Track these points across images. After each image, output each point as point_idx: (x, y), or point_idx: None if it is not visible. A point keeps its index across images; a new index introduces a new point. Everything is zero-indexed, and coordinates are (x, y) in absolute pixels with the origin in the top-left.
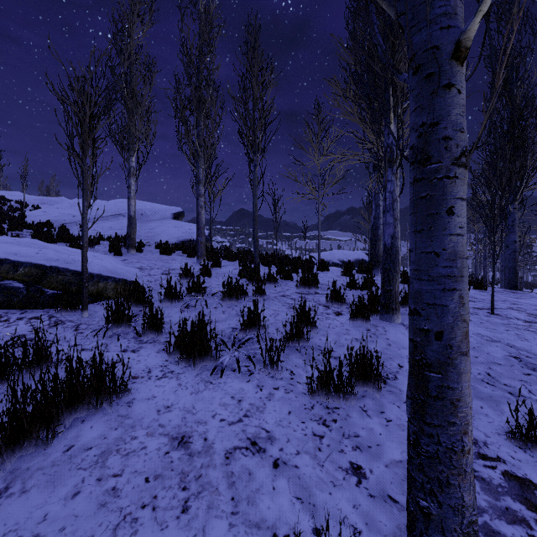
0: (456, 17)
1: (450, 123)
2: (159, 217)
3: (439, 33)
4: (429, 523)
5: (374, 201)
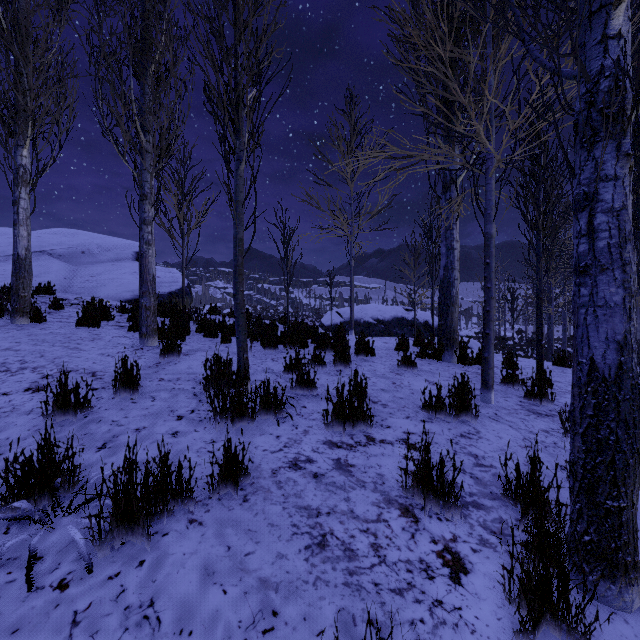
0: None
1: None
2: (111, 257)
3: None
4: None
5: (445, 242)
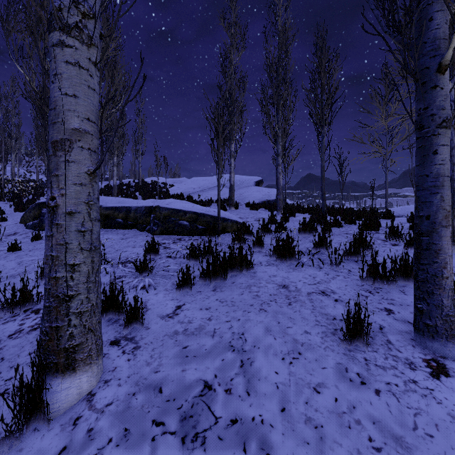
0: (439, 49)
1: (435, 106)
2: (245, 185)
3: (428, 60)
4: (422, 315)
5: None
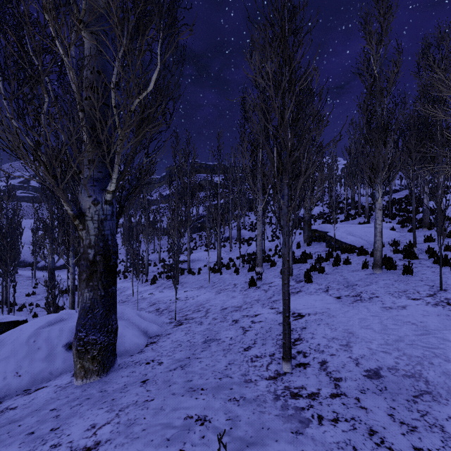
0: None
1: None
2: None
3: None
4: None
5: None
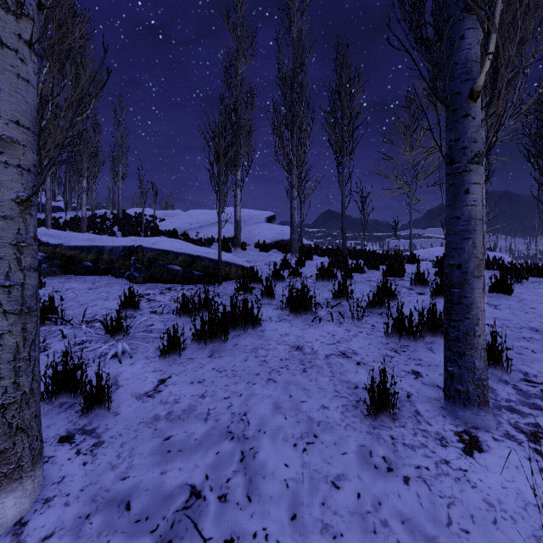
0: (471, 73)
1: (467, 138)
2: (254, 221)
3: (460, 85)
4: (453, 379)
5: None
